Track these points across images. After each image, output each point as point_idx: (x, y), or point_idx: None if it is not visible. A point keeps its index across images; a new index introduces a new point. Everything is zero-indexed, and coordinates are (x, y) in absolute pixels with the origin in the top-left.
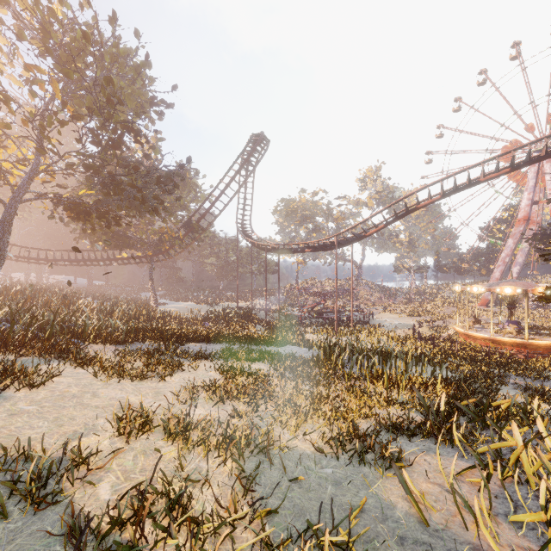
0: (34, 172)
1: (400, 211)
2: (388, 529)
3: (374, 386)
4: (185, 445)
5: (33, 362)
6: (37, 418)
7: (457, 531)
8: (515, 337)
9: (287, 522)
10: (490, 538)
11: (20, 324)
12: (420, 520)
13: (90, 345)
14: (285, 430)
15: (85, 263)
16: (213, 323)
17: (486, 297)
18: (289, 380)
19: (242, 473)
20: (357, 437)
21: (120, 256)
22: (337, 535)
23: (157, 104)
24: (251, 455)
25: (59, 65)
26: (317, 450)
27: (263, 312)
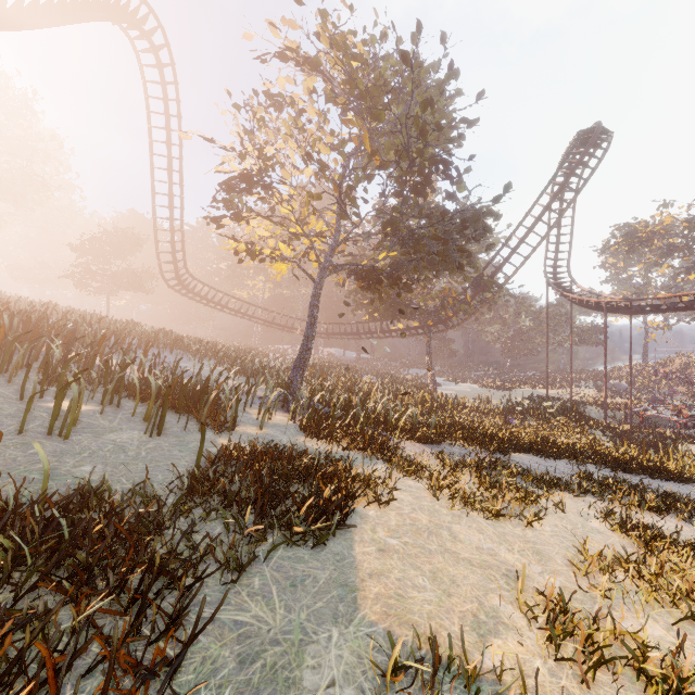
0: (336, 242)
1: None
2: None
3: None
4: None
5: (363, 462)
6: (411, 567)
7: None
8: None
9: None
10: None
11: (335, 408)
12: None
13: (397, 440)
14: None
15: (360, 336)
16: (516, 418)
17: None
18: None
19: None
20: None
21: (395, 327)
22: None
23: (455, 128)
24: None
25: (361, 116)
26: None
27: (594, 407)
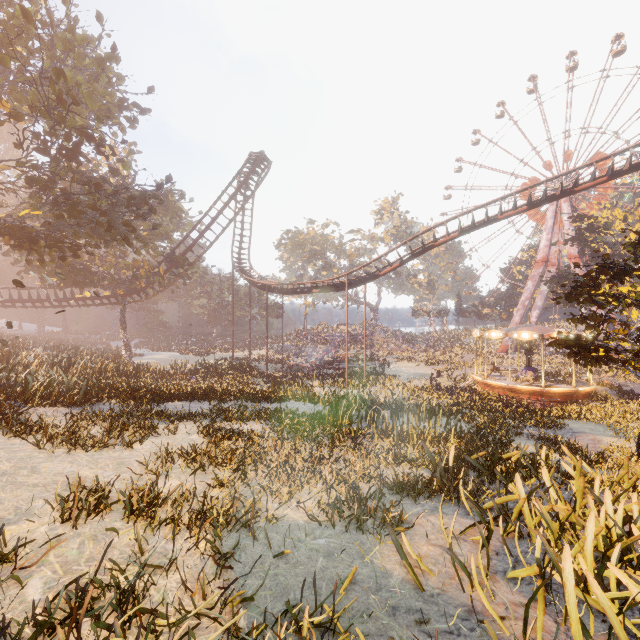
0: None
1: (417, 248)
2: (381, 600)
3: (383, 444)
4: (148, 525)
5: None
6: None
7: (454, 594)
8: (532, 385)
9: (267, 604)
10: (484, 598)
11: None
12: (416, 586)
13: (35, 408)
14: (276, 498)
15: (33, 303)
16: (202, 377)
17: (506, 343)
18: (288, 441)
19: (217, 552)
20: (358, 501)
21: (81, 295)
22: (321, 613)
23: (128, 108)
24: (232, 530)
25: None
26: (311, 519)
27: (264, 362)
